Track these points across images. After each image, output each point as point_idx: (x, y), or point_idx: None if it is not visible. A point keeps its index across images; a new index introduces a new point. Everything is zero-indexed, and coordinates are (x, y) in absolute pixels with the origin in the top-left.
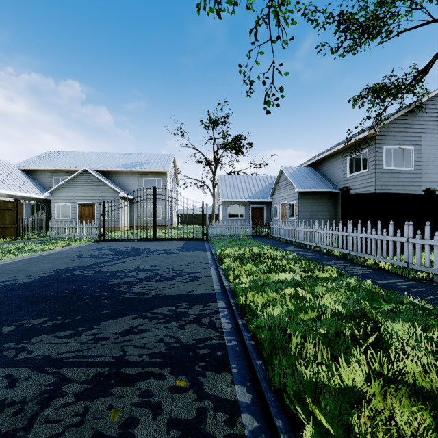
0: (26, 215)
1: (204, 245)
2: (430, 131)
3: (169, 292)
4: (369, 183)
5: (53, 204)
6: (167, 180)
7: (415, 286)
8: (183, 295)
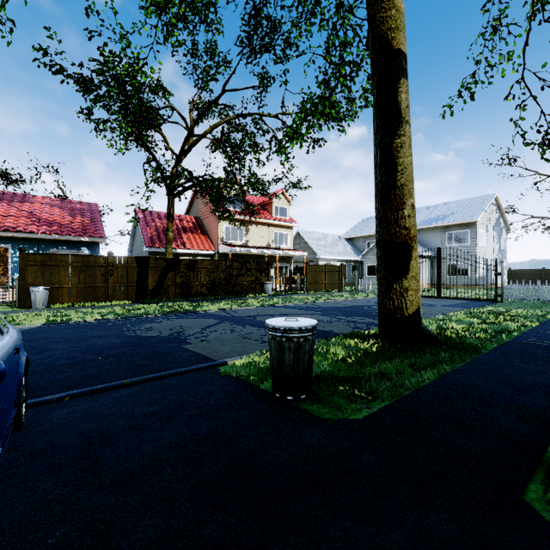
0: (347, 273)
1: (483, 305)
2: None
3: None
4: None
5: (364, 264)
6: (477, 231)
7: None
8: None
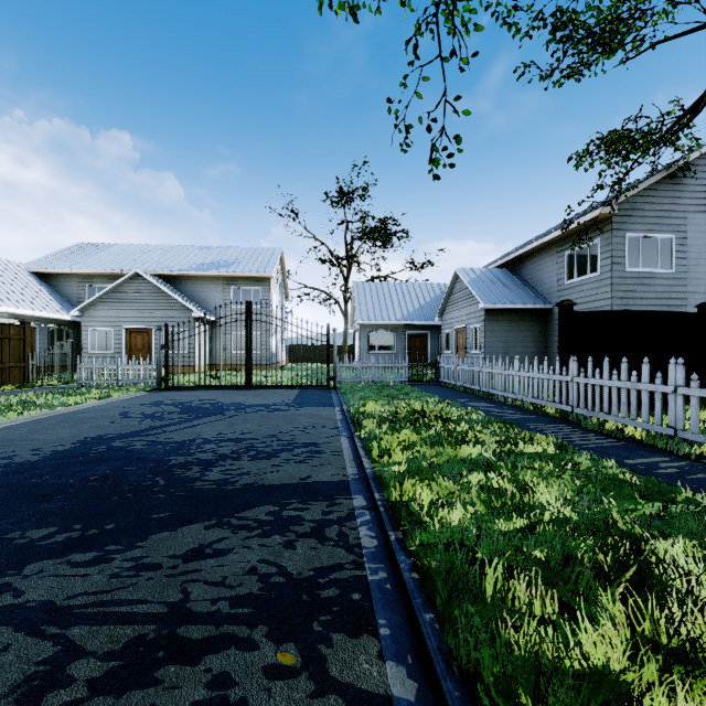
0: (41, 347)
1: (331, 396)
2: (703, 208)
3: (270, 479)
4: (601, 295)
5: (85, 329)
6: (270, 290)
7: (692, 469)
8: (293, 484)
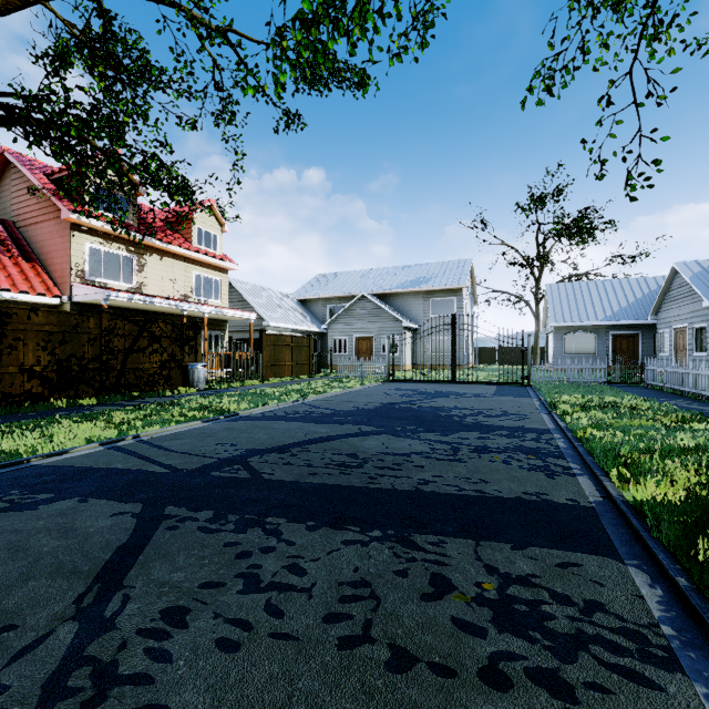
0: None
1: (527, 391)
2: None
3: (501, 424)
4: None
5: (330, 338)
6: (463, 299)
7: None
8: (515, 427)
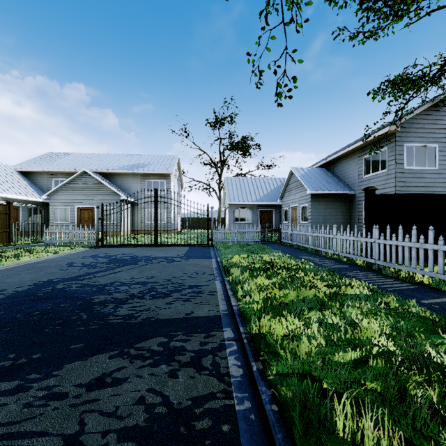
0: (23, 219)
1: (210, 251)
2: None
3: (163, 314)
4: (388, 184)
5: (51, 207)
6: (171, 182)
7: None
8: (180, 319)
